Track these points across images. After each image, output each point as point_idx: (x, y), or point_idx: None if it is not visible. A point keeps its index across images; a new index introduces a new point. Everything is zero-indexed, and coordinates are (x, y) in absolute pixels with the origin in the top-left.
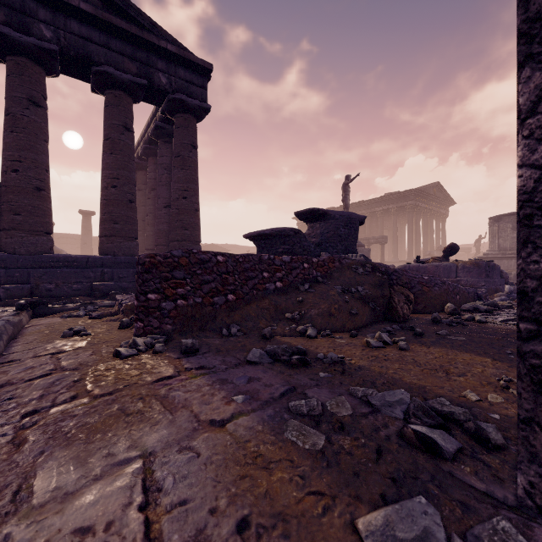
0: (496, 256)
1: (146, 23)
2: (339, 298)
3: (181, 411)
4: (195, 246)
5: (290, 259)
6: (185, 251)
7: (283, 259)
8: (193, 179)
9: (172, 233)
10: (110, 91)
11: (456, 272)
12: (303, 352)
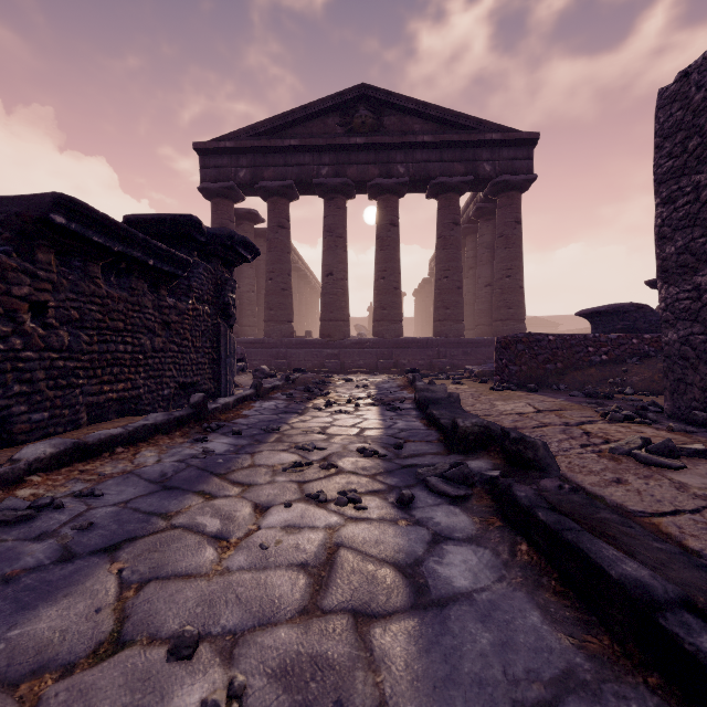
0: None
1: (473, 124)
2: None
3: (535, 399)
4: (519, 325)
5: (616, 336)
6: (526, 334)
7: (608, 337)
8: (517, 256)
9: (495, 313)
10: (442, 196)
11: None
12: (611, 396)
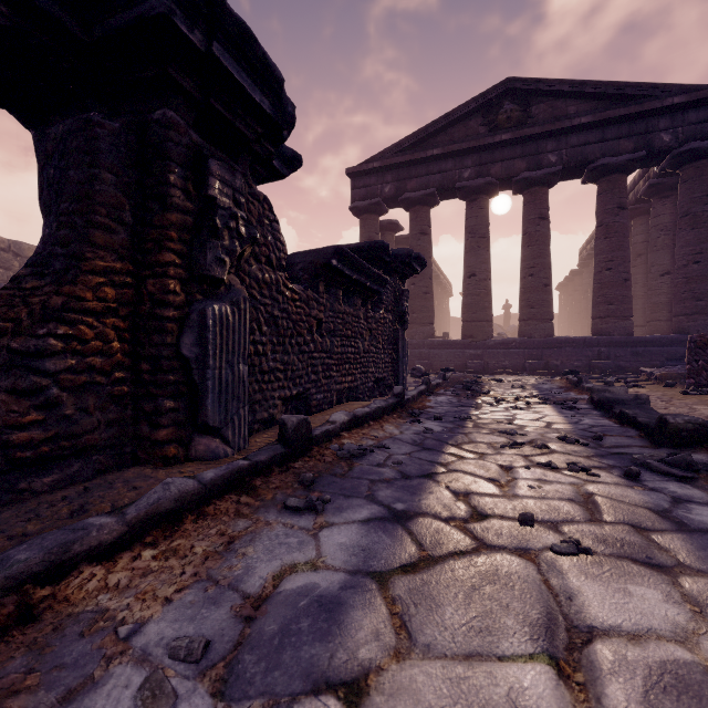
0: None
1: (645, 91)
2: None
3: None
4: None
5: None
6: None
7: None
8: None
9: (676, 306)
10: (603, 179)
11: None
12: None
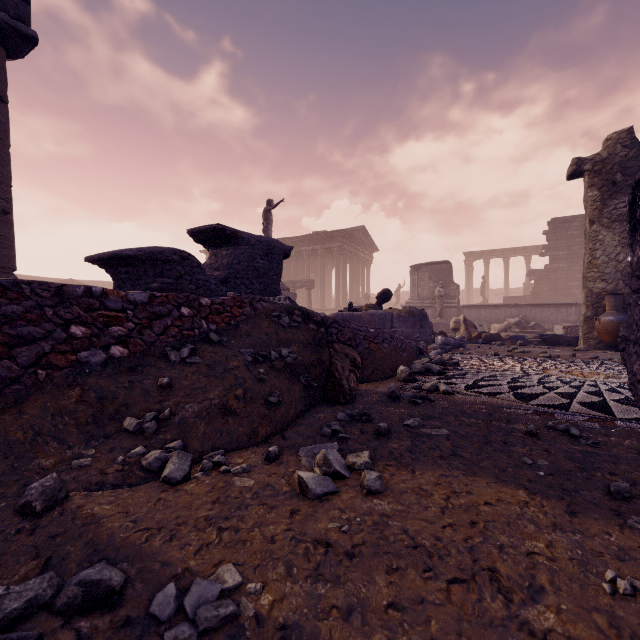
0: (417, 305)
1: None
2: (247, 373)
3: None
4: None
5: (147, 297)
6: None
7: (129, 297)
8: None
9: None
10: None
11: (391, 321)
12: (106, 596)
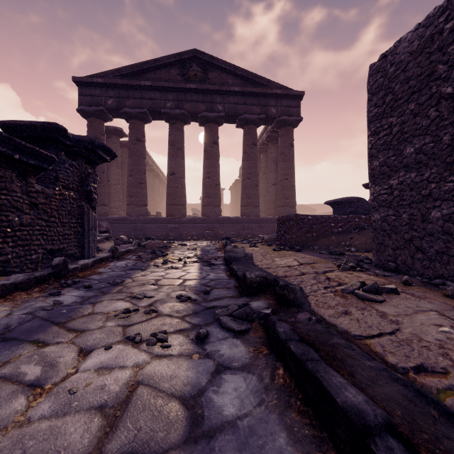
0: None
1: (265, 82)
2: None
3: (299, 256)
4: (292, 209)
5: (346, 217)
6: (295, 215)
7: (342, 217)
8: (291, 166)
9: (278, 202)
10: (246, 127)
11: None
12: (343, 253)
